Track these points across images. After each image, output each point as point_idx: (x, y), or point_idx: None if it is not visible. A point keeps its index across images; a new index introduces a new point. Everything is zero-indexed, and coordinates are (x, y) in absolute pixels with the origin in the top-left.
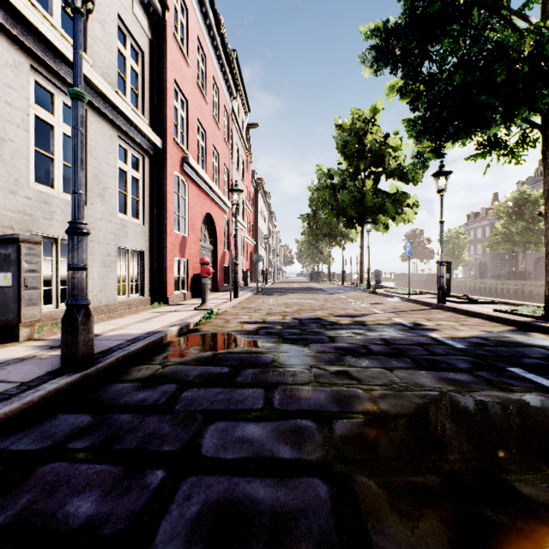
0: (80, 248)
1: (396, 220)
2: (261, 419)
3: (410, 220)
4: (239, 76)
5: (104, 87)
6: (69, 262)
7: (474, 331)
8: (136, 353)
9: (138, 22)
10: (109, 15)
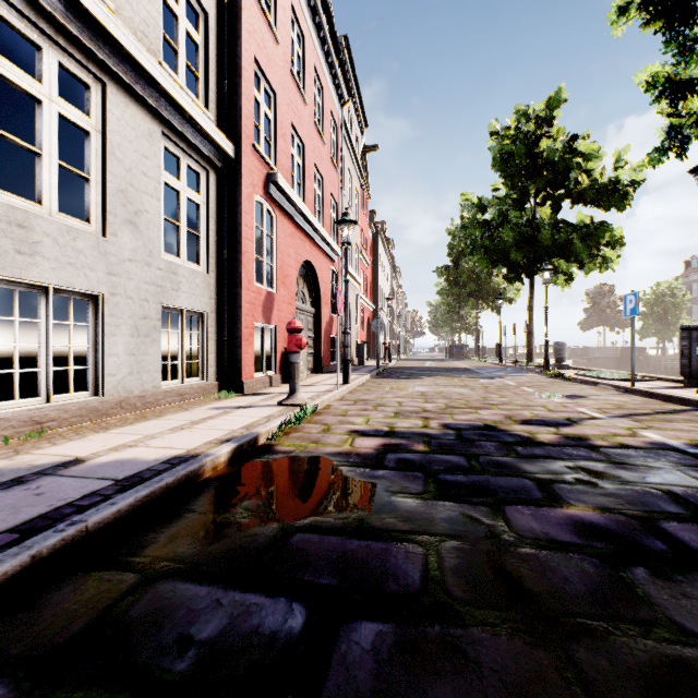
0: None
1: (585, 268)
2: None
3: (609, 267)
4: (352, 76)
5: (131, 45)
6: None
7: None
8: (110, 525)
9: None
10: None
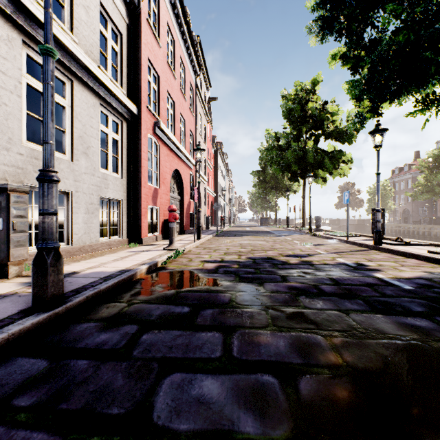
0: (49, 194)
1: (333, 174)
2: (219, 372)
3: (345, 174)
4: (202, 58)
5: (87, 61)
6: (40, 207)
7: (416, 272)
8: (107, 291)
9: (117, 9)
10: (92, 1)
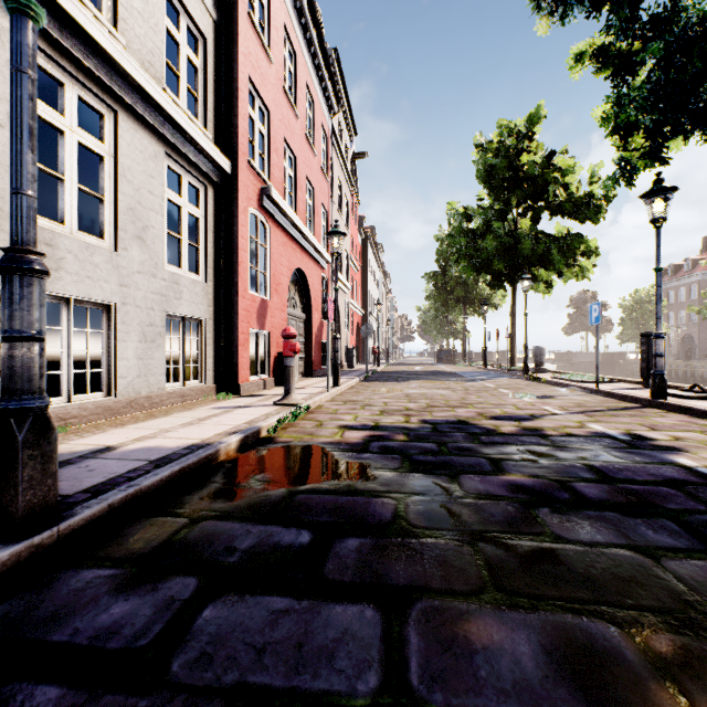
0: (23, 299)
1: (564, 276)
2: None
3: (586, 275)
4: (342, 86)
5: (141, 78)
6: (3, 326)
7: None
8: (155, 489)
9: None
10: None
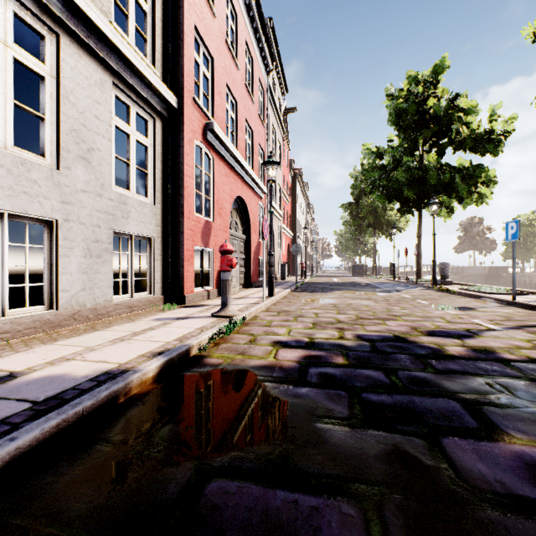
0: None
1: (464, 203)
2: None
3: (484, 201)
4: (276, 50)
5: (81, 1)
6: None
7: None
8: (4, 466)
9: None
10: None
